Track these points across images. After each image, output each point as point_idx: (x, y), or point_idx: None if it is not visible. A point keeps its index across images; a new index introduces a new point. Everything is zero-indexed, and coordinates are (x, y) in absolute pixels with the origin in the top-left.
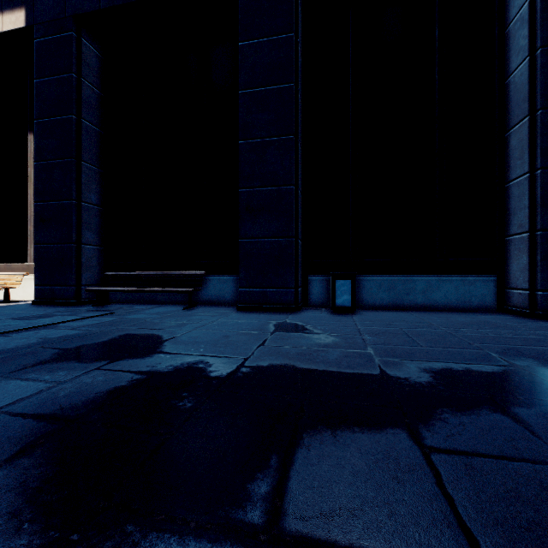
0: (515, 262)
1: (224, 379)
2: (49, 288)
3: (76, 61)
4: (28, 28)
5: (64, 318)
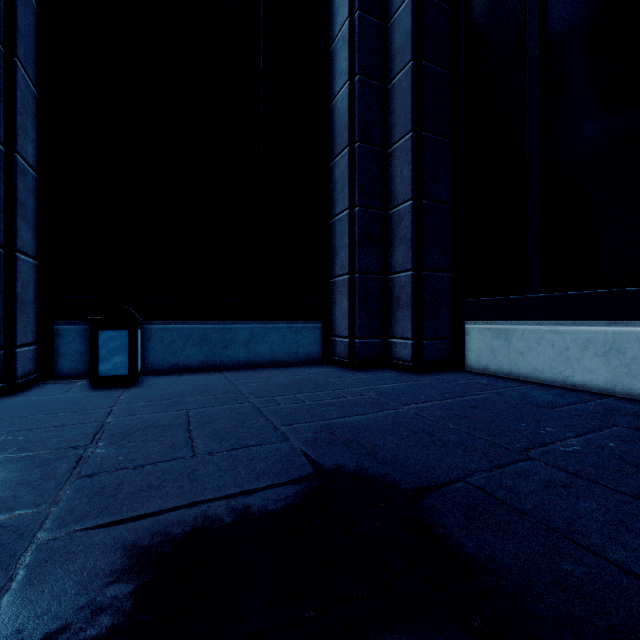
0: (338, 307)
1: None
2: None
3: None
4: None
5: None
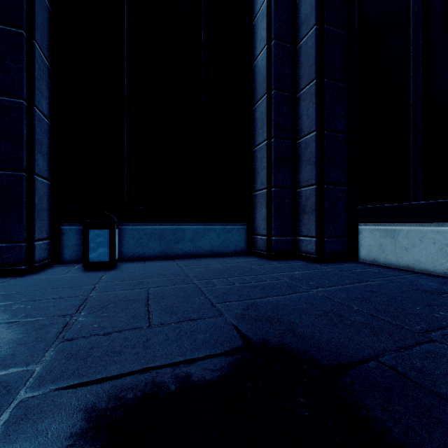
0: (259, 213)
1: None
2: None
3: None
4: None
5: None
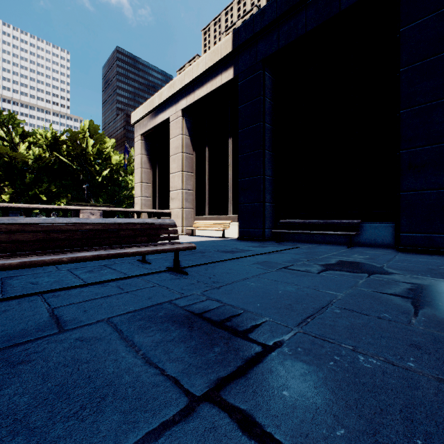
0: None
1: None
2: (246, 230)
3: (262, 88)
4: (234, 78)
5: (278, 248)
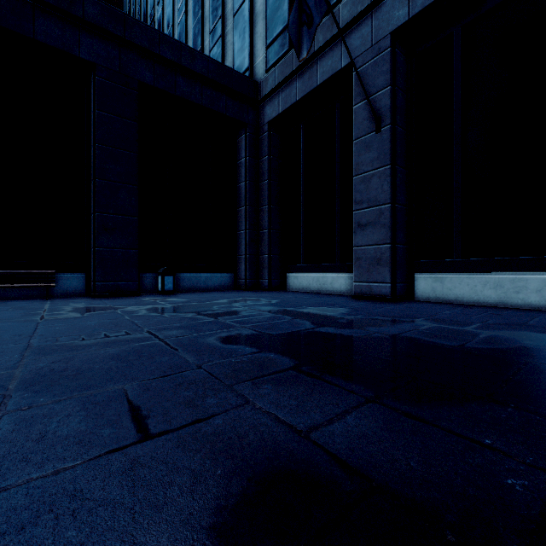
0: (240, 267)
1: (175, 307)
2: None
3: None
4: None
5: None
